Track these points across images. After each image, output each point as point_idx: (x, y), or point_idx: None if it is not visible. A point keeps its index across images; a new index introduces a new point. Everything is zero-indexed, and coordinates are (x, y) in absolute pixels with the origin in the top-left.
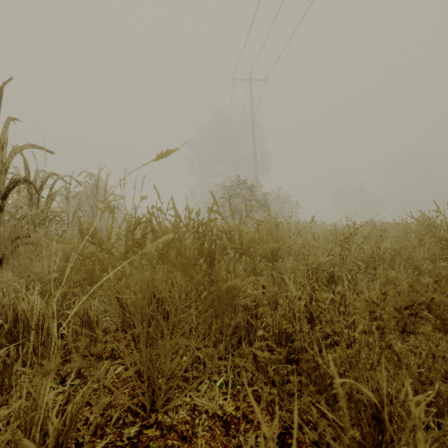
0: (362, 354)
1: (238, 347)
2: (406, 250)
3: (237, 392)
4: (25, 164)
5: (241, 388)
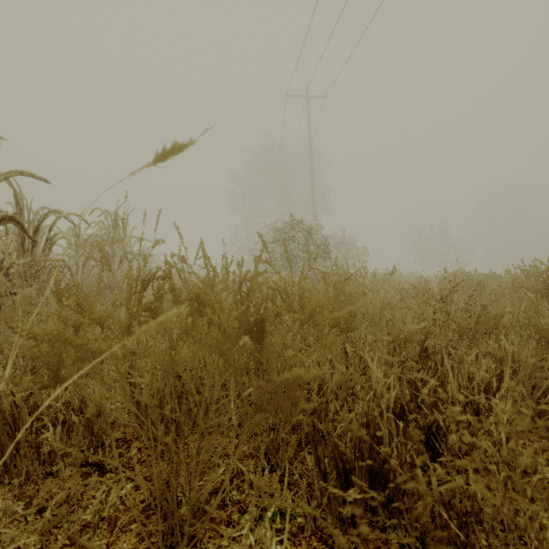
0: (536, 526)
1: (297, 451)
2: (526, 313)
3: (298, 528)
4: (15, 198)
5: (303, 522)
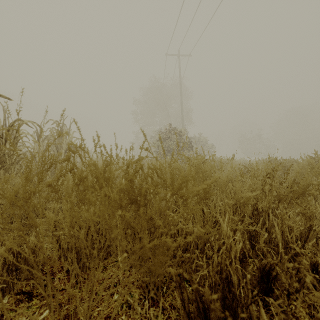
0: None
1: (169, 281)
2: None
3: None
4: None
5: None
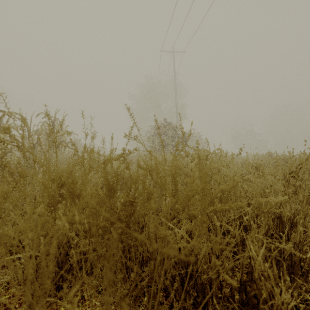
0: None
1: None
2: None
3: None
4: None
5: None
